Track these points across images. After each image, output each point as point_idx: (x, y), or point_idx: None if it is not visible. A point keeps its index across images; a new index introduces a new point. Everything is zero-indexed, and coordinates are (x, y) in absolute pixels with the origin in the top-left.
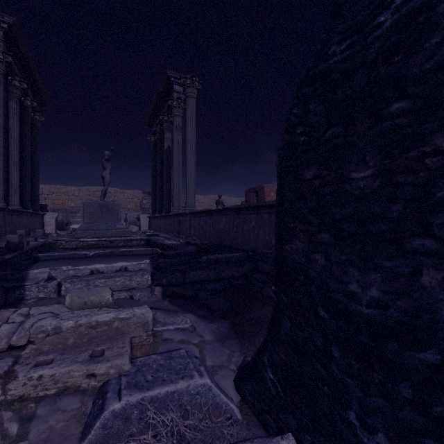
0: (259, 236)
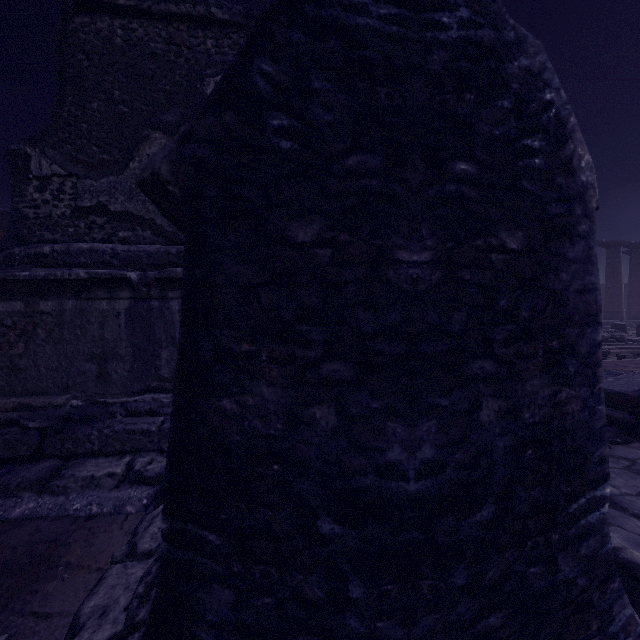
0: None
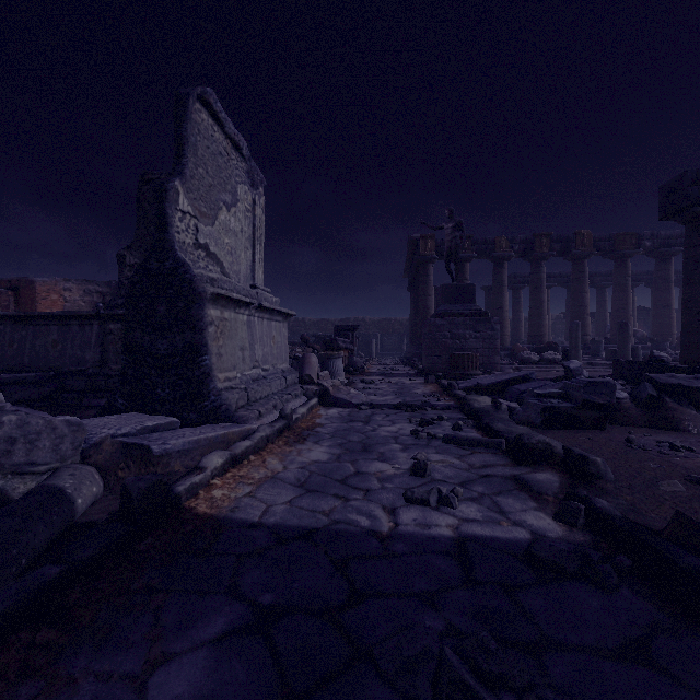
0: (66, 353)
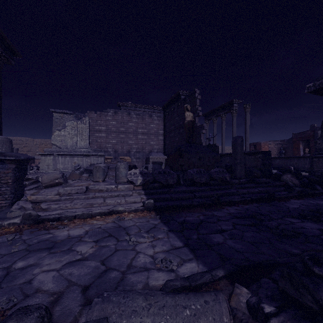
0: (299, 165)
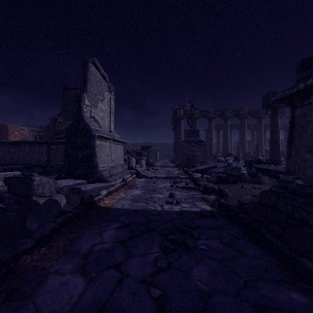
0: (32, 157)
